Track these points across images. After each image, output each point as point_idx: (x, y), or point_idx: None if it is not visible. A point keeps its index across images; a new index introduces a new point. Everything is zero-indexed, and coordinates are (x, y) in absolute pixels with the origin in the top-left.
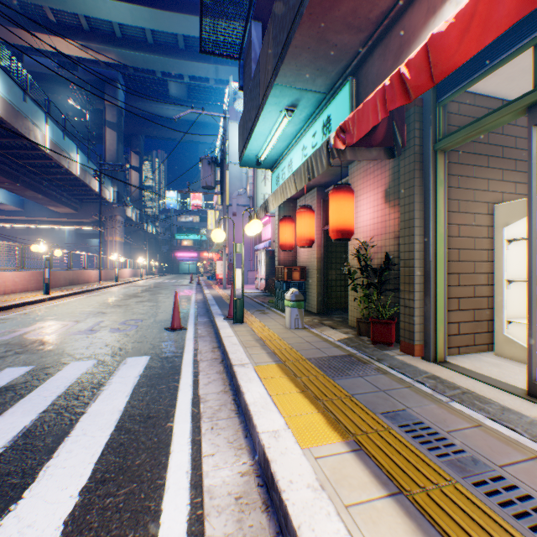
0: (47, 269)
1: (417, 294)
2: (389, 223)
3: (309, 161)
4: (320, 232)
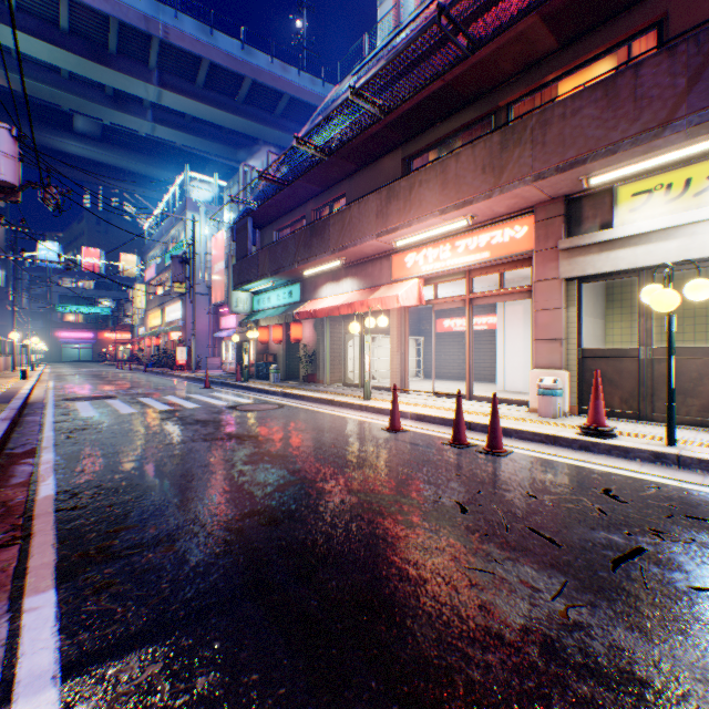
0: (25, 356)
1: (322, 363)
2: (316, 337)
3: (286, 315)
4: (285, 335)
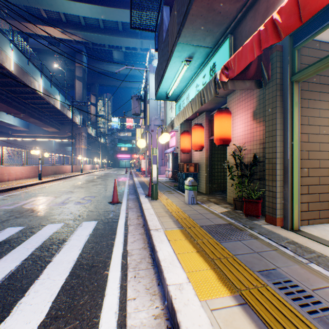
0: (40, 165)
1: (278, 182)
2: (256, 134)
3: (201, 92)
4: (207, 140)
